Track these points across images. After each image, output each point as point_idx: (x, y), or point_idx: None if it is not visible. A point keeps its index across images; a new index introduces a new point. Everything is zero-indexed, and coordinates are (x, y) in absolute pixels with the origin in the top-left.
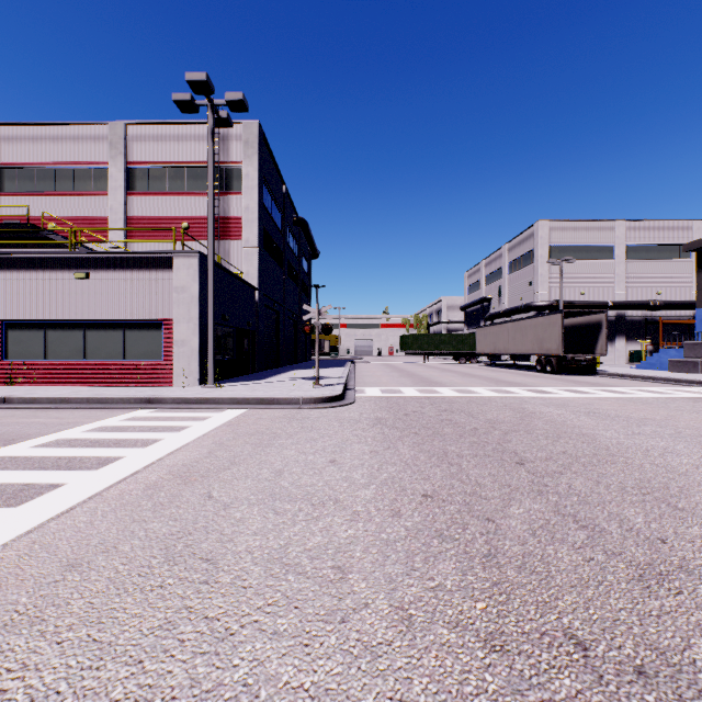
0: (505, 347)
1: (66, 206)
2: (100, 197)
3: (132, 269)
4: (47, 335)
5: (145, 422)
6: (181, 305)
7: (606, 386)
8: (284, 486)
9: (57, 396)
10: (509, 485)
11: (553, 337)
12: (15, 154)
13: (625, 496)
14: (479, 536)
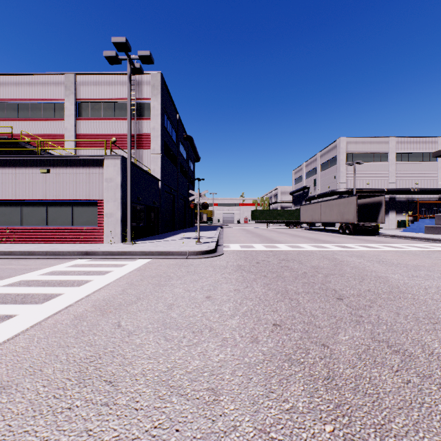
0: (319, 217)
1: (37, 127)
2: (59, 121)
3: (77, 166)
4: (22, 209)
5: (82, 268)
6: (109, 190)
7: (386, 243)
8: (173, 317)
9: (26, 250)
10: (335, 316)
11: (350, 211)
12: (5, 93)
13: (420, 325)
14: (319, 360)
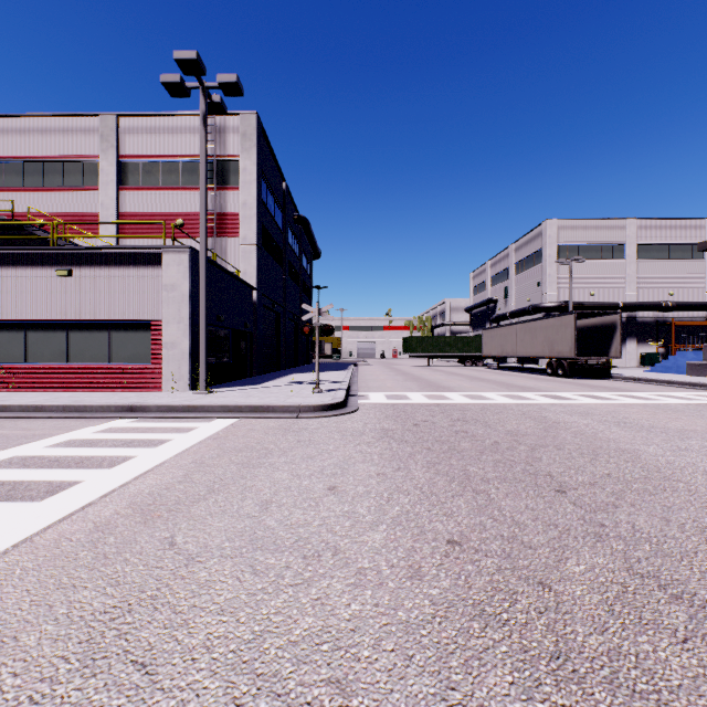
0: (513, 349)
1: (55, 202)
2: (90, 193)
3: (118, 265)
4: (27, 336)
5: (121, 435)
6: (171, 304)
7: (625, 391)
8: (270, 526)
9: (30, 403)
10: (555, 524)
11: (565, 339)
12: (2, 147)
13: None
14: (537, 616)
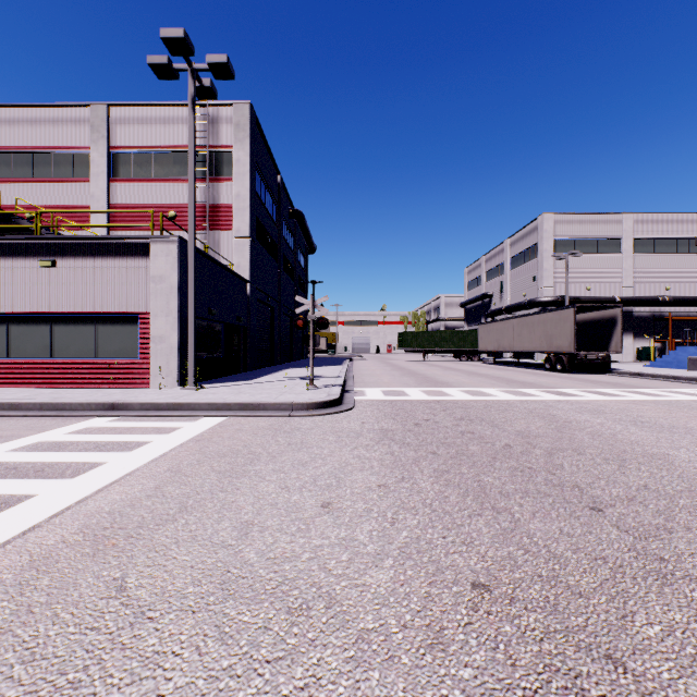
0: (510, 344)
1: (45, 194)
2: (81, 184)
3: (104, 256)
4: (10, 330)
5: (95, 436)
6: (159, 296)
7: (630, 387)
8: (248, 561)
9: (5, 401)
10: (603, 558)
11: (564, 333)
12: None
13: None
14: None
